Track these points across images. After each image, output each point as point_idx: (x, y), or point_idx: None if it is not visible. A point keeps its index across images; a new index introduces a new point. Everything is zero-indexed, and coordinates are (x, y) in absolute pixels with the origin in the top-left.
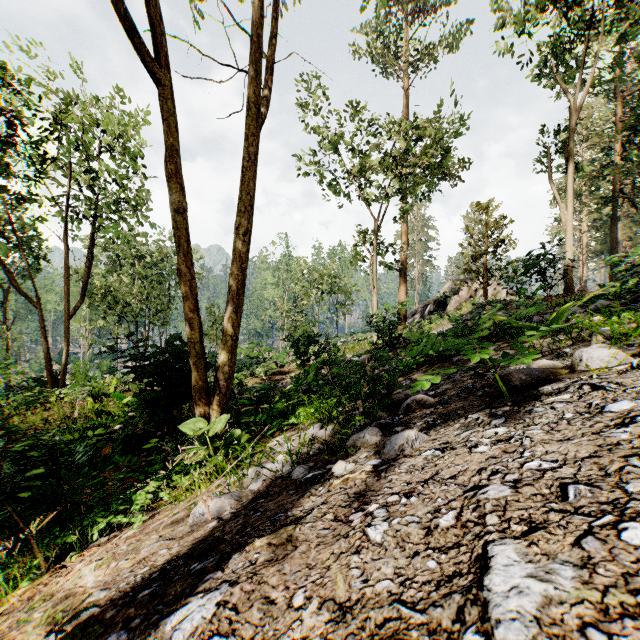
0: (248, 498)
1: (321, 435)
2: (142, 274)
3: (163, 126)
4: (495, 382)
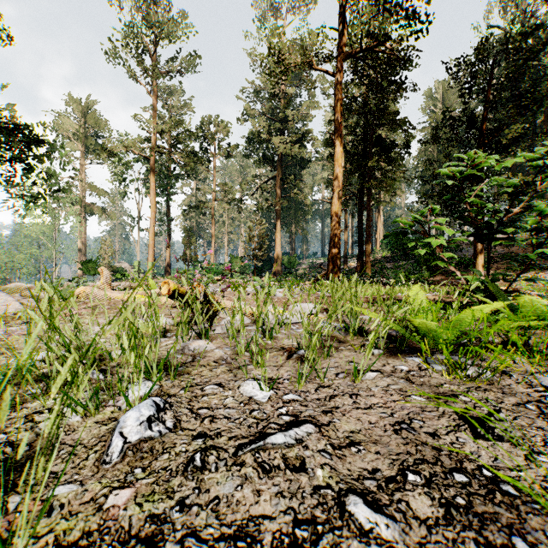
0: None
1: None
2: None
3: None
4: None
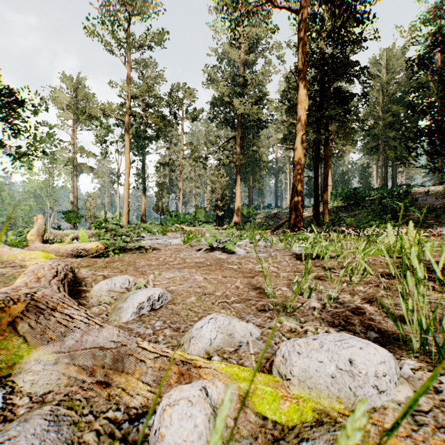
0: None
1: None
2: None
3: None
4: None
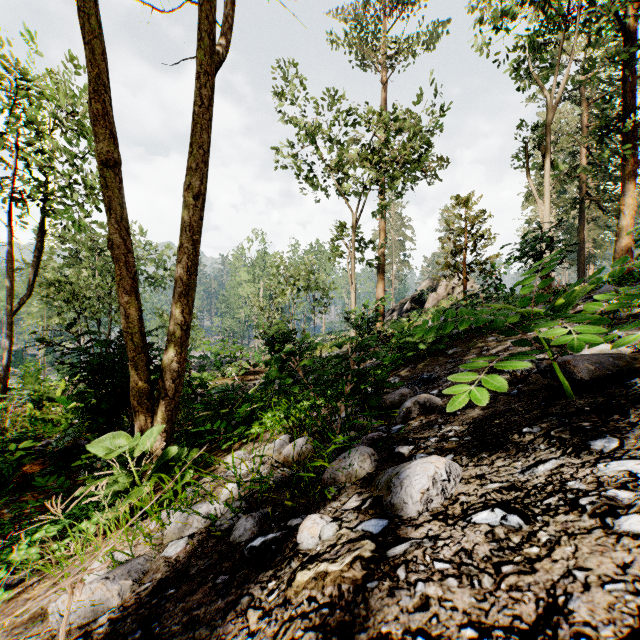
0: (155, 578)
1: (288, 453)
2: (102, 267)
3: (90, 56)
4: (527, 376)
